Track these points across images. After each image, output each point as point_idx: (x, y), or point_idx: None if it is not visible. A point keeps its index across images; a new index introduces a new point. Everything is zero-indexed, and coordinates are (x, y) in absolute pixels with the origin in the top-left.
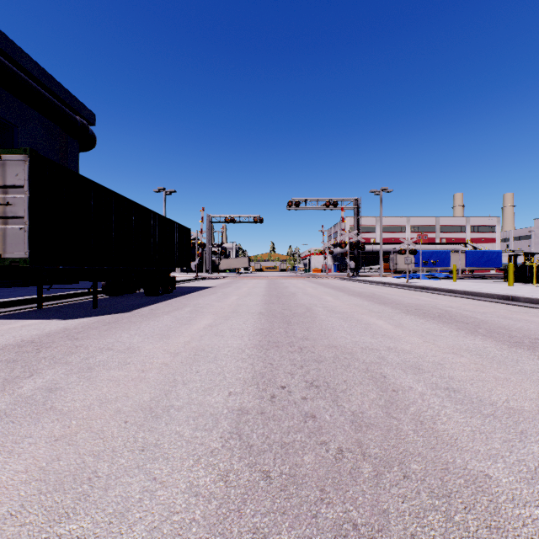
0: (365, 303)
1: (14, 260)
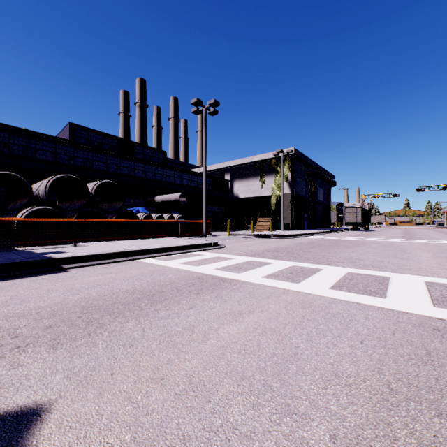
0: (434, 232)
1: (358, 222)
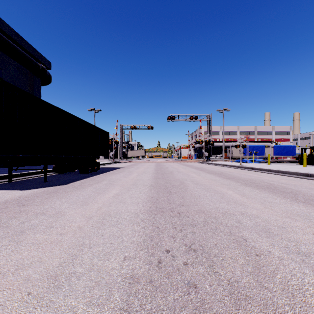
0: (217, 178)
1: None
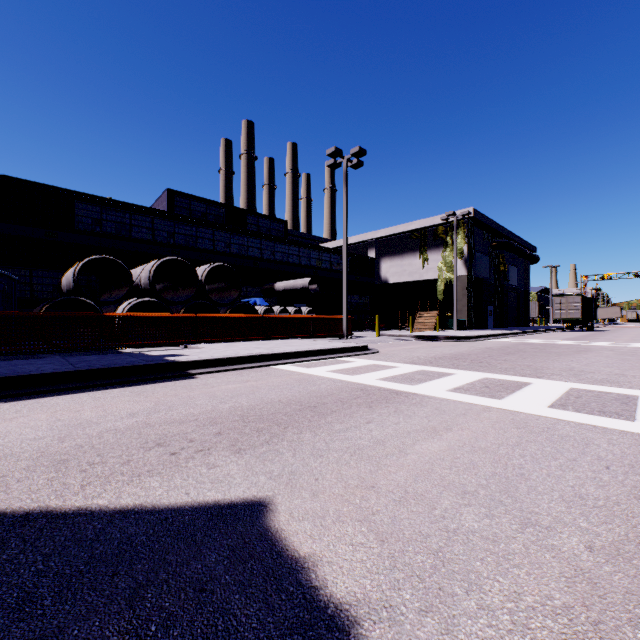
0: None
1: (576, 318)
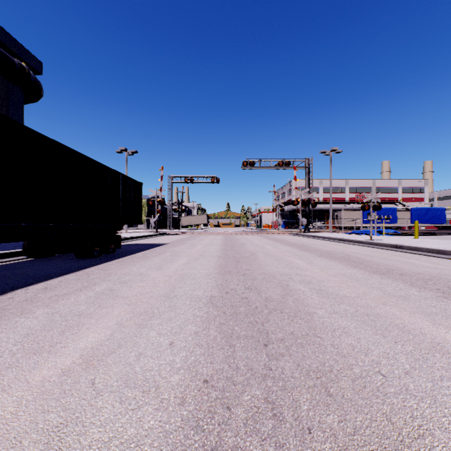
0: (355, 273)
1: None
